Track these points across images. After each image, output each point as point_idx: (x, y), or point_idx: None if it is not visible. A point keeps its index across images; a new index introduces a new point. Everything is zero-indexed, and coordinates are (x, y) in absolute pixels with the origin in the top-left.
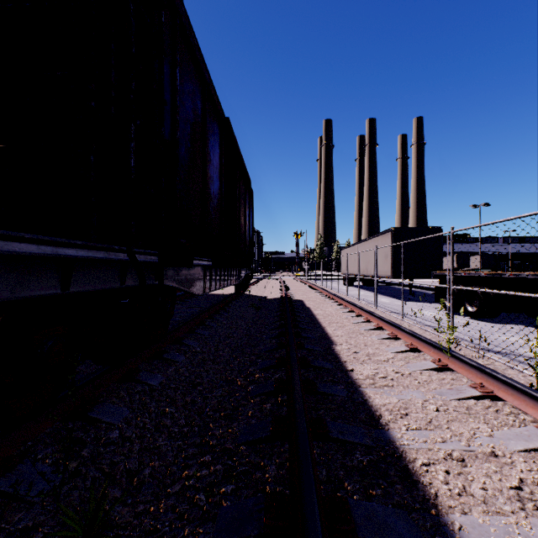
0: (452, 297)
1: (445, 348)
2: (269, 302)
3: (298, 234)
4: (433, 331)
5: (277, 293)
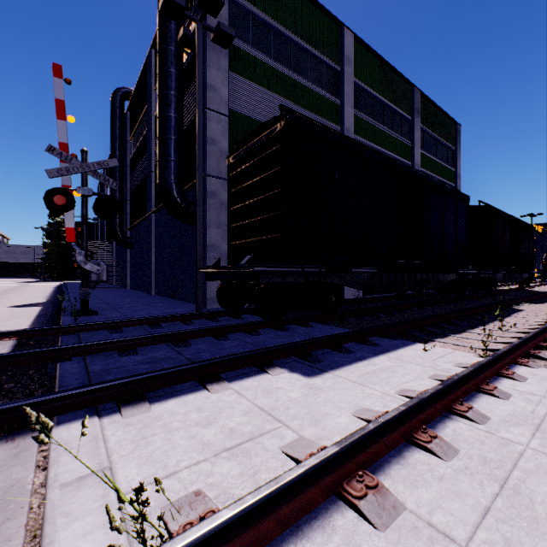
0: None
1: None
2: None
3: None
4: None
5: None
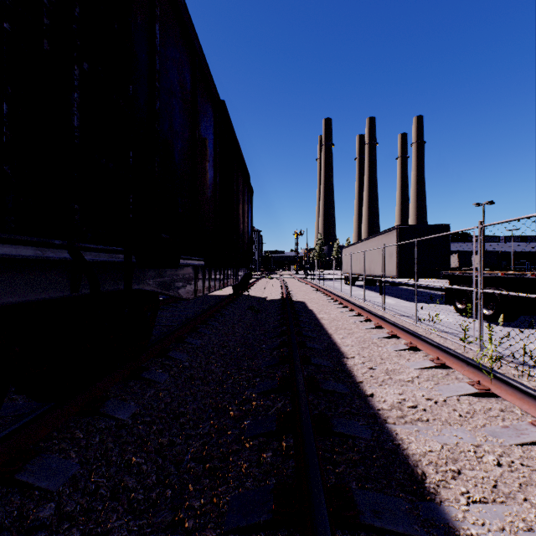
0: (481, 302)
1: (484, 367)
2: (269, 303)
3: (298, 233)
4: (453, 339)
5: (278, 294)
